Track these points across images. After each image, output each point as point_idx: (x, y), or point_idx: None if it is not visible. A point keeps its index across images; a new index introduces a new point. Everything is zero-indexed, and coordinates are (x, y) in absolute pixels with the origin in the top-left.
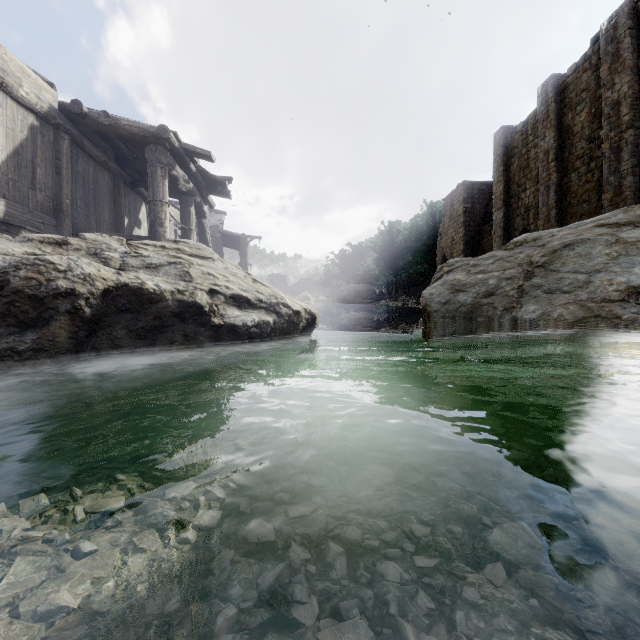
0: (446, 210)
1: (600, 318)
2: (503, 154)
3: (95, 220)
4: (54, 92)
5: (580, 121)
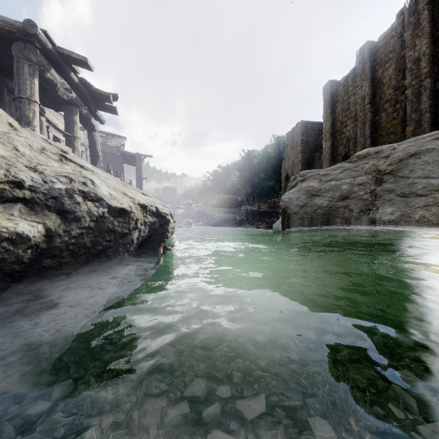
0: (288, 141)
1: None
2: (330, 100)
3: None
4: None
5: (388, 74)
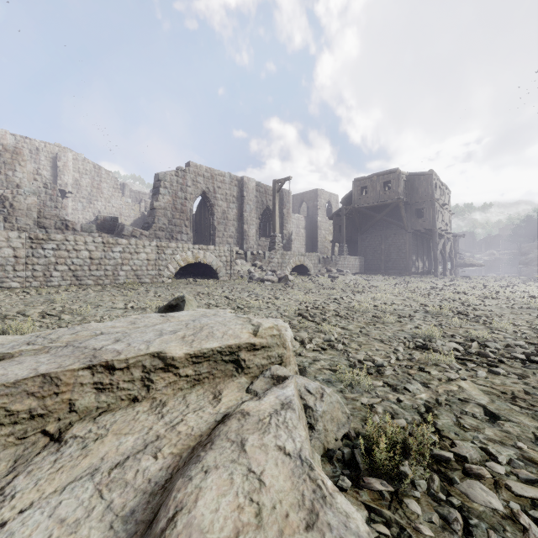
0: None
1: None
2: None
3: None
4: None
5: None
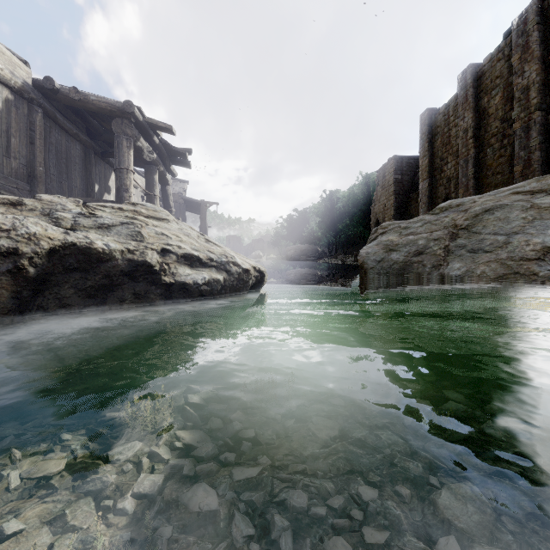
0: (379, 180)
1: (519, 275)
2: (428, 132)
3: (67, 186)
4: (28, 69)
5: (494, 104)
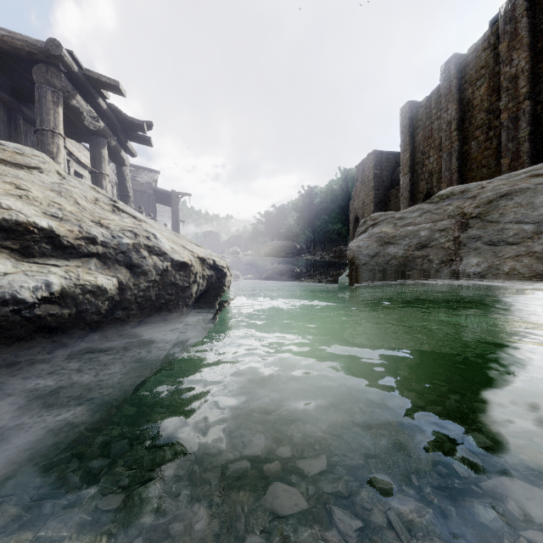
0: (358, 176)
1: None
2: (409, 126)
3: None
4: None
5: (479, 95)
